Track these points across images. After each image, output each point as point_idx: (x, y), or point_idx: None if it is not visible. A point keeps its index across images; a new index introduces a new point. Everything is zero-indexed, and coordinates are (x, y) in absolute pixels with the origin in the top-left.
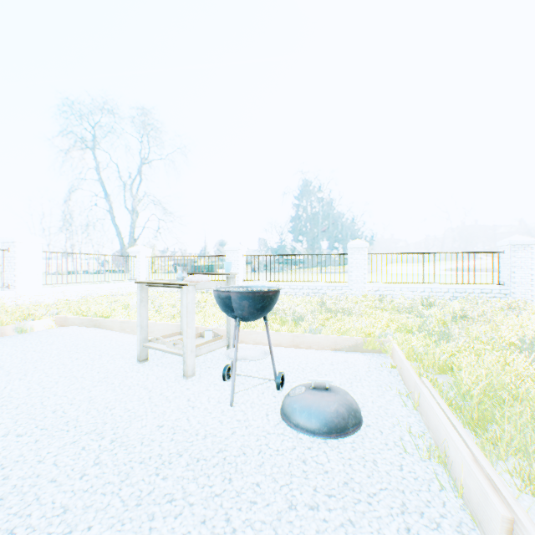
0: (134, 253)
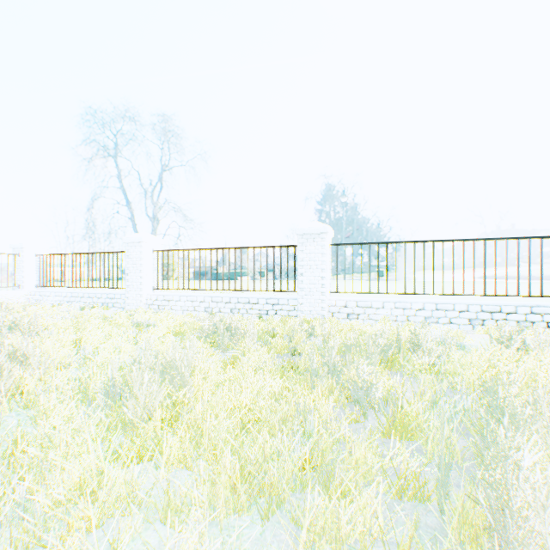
0: (17, 250)
